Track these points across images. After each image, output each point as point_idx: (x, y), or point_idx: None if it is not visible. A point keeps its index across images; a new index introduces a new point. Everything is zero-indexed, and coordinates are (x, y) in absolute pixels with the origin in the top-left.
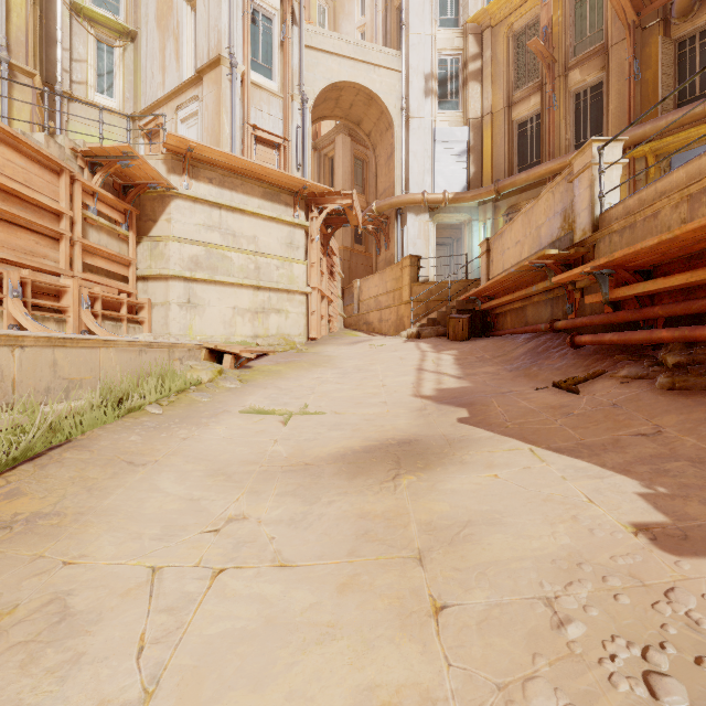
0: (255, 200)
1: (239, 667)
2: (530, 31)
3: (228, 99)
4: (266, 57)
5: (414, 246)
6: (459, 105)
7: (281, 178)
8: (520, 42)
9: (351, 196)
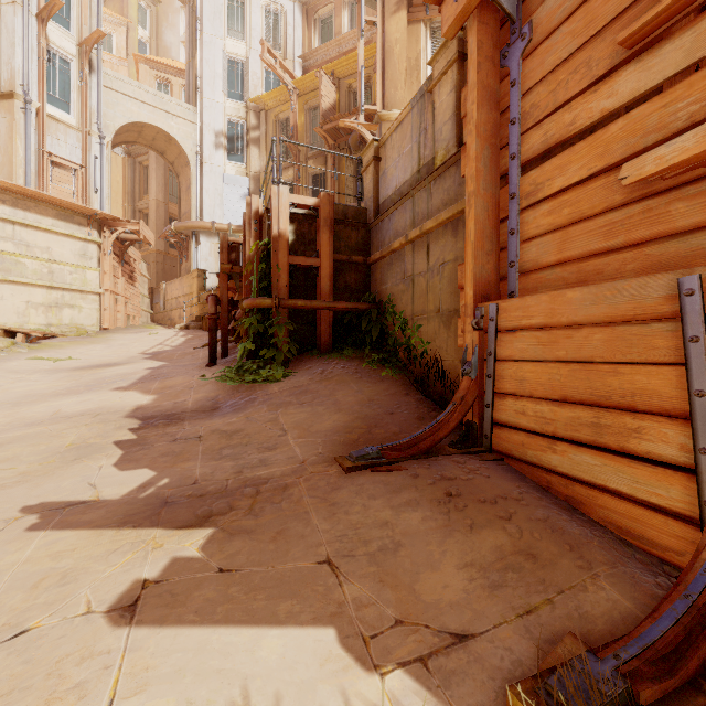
0: (49, 219)
1: (20, 388)
2: (289, 123)
3: (23, 128)
4: (64, 93)
5: (206, 261)
6: (244, 159)
7: (74, 206)
8: (284, 127)
9: (139, 224)
